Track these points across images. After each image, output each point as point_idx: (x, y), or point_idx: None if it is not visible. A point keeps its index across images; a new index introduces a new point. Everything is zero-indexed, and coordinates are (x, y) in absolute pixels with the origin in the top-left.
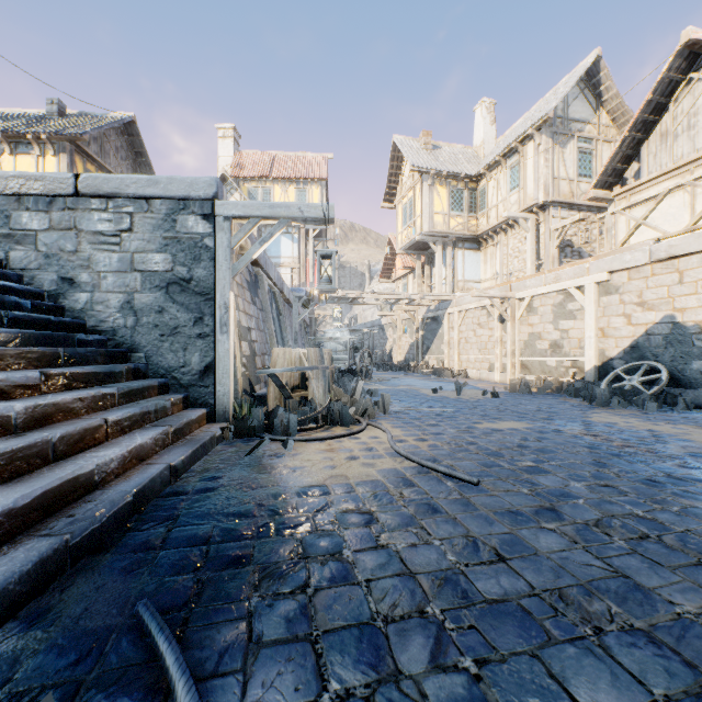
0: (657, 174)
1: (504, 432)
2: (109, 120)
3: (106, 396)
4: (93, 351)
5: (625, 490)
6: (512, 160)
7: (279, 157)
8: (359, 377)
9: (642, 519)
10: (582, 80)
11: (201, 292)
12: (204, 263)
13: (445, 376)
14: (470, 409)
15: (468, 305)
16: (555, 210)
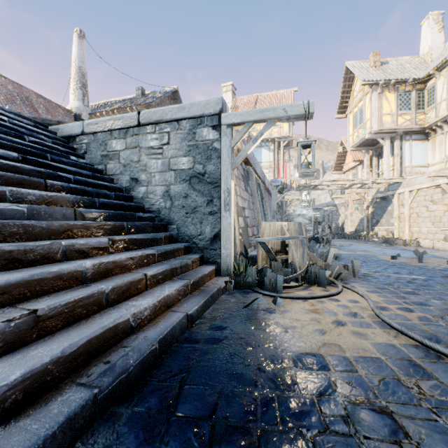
0: None
1: None
2: (164, 92)
3: (149, 256)
4: (145, 224)
5: None
6: None
7: (260, 97)
8: (321, 244)
9: None
10: None
11: (211, 181)
12: (213, 161)
13: (396, 244)
14: (442, 278)
15: (420, 185)
16: None
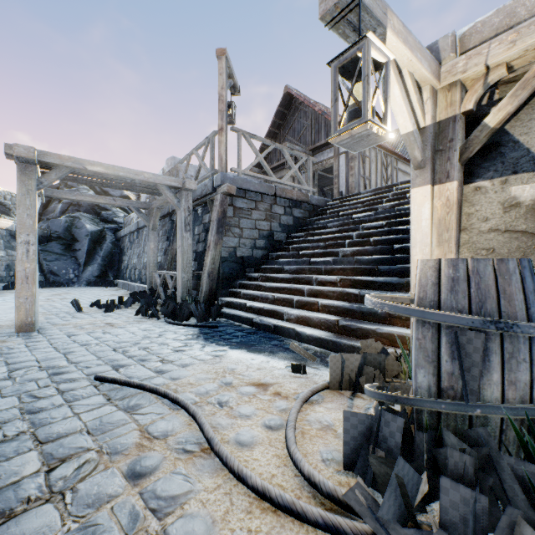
0: None
1: None
2: None
3: (350, 294)
4: (405, 267)
5: None
6: None
7: None
8: None
9: None
10: None
11: None
12: None
13: None
14: None
15: None
16: None
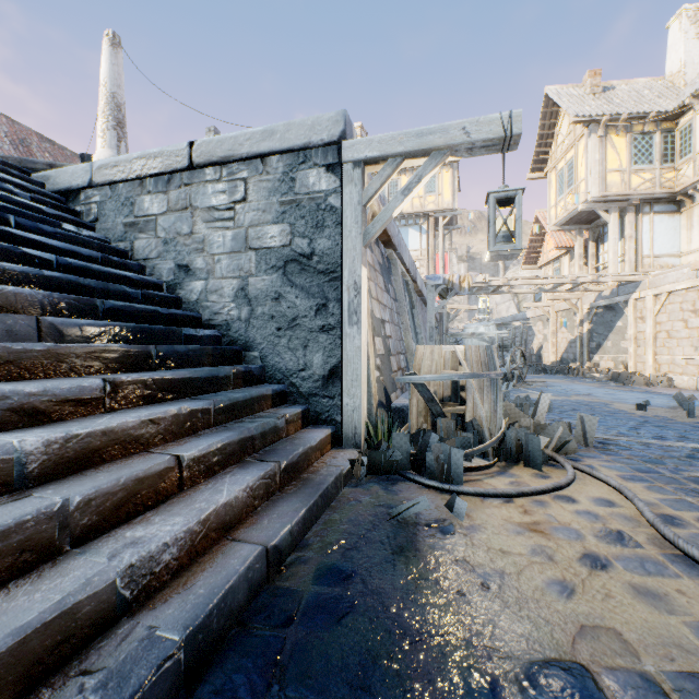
0: None
1: None
2: None
3: (196, 413)
4: (197, 349)
5: None
6: None
7: None
8: (510, 382)
9: None
10: None
11: (324, 270)
12: (328, 231)
13: (634, 384)
14: None
15: (674, 285)
16: None
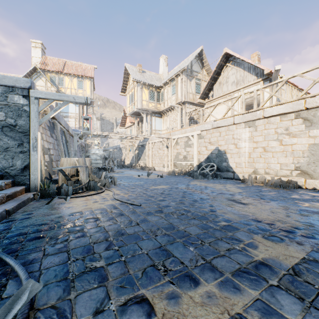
0: (218, 97)
1: (158, 189)
2: None
3: None
4: None
5: (186, 203)
6: (173, 83)
7: (68, 63)
8: (107, 171)
9: (185, 210)
10: (197, 56)
11: (22, 131)
12: (24, 118)
13: (146, 170)
14: (150, 182)
15: (155, 140)
16: (188, 104)
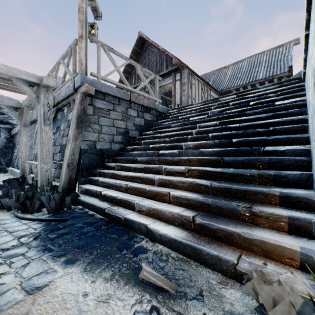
0: None
1: None
2: None
3: (201, 185)
4: (252, 159)
5: None
6: None
7: None
8: None
9: None
10: None
11: None
12: None
13: None
14: None
15: None
16: None
